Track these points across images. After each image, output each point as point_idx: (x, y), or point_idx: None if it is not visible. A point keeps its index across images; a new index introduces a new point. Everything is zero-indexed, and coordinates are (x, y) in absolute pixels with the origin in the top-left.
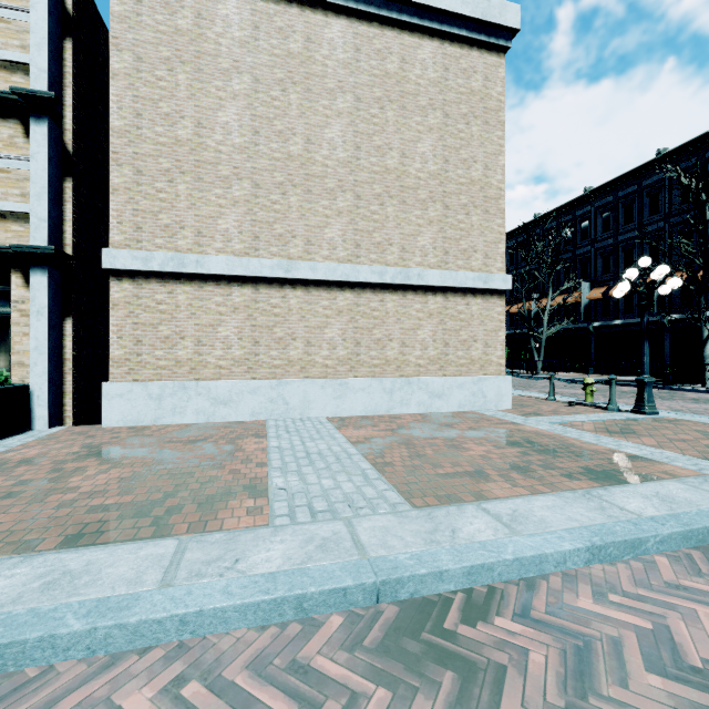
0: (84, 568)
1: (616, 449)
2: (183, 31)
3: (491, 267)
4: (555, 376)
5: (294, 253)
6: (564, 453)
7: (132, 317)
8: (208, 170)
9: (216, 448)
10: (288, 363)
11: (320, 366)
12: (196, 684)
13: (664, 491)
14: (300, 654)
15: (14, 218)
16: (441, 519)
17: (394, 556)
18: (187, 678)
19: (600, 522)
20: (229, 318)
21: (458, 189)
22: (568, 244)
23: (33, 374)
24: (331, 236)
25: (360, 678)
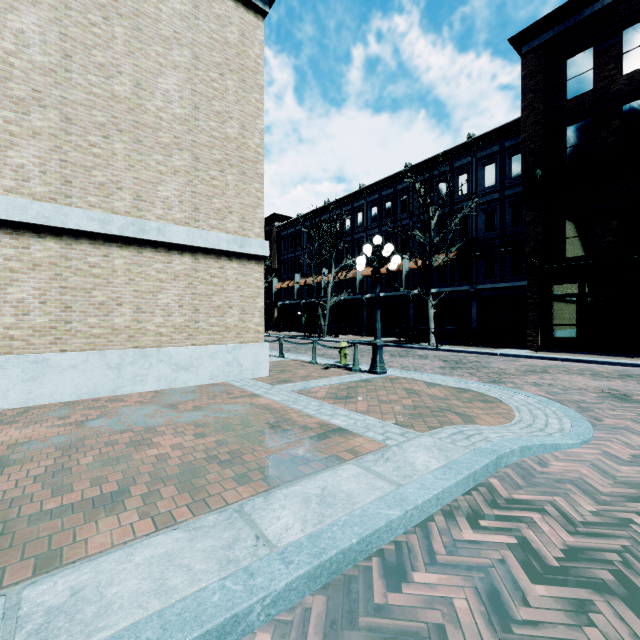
0: None
1: (327, 420)
2: None
3: (248, 231)
4: (337, 338)
5: None
6: (271, 434)
7: None
8: None
9: None
10: None
11: None
12: None
13: (333, 484)
14: None
15: None
16: None
17: None
18: None
19: (204, 584)
20: None
21: (210, 142)
22: (349, 229)
23: None
24: (20, 162)
25: None
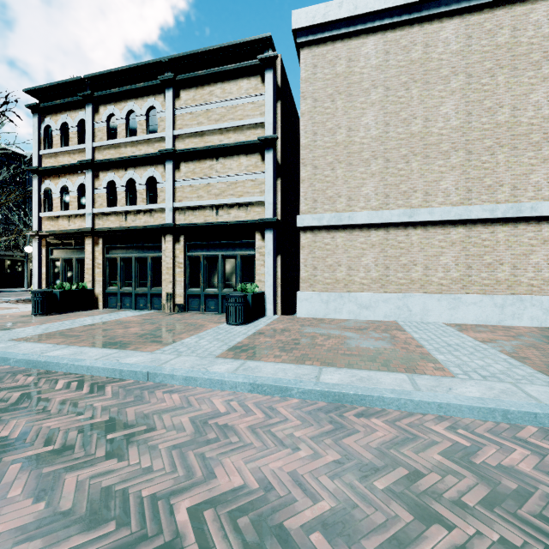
0: (369, 377)
1: None
2: (340, 74)
3: None
4: None
5: (415, 203)
6: None
7: (311, 254)
8: (355, 157)
9: (377, 334)
10: (410, 282)
11: (436, 284)
12: (462, 430)
13: None
14: (517, 435)
15: (257, 205)
16: None
17: None
18: (455, 428)
19: None
20: (369, 252)
21: None
22: None
23: (266, 286)
24: (445, 186)
25: None
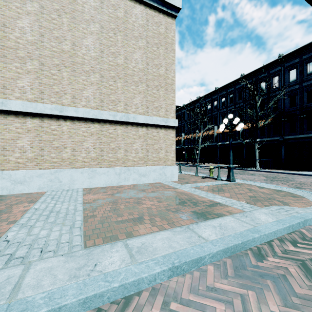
0: None
1: (212, 199)
2: None
3: (168, 115)
4: (204, 165)
5: (65, 102)
6: (188, 203)
7: None
8: (10, 51)
9: None
10: (62, 160)
11: (81, 161)
12: None
13: (223, 223)
14: None
15: None
16: (95, 255)
17: (33, 297)
18: None
19: (185, 247)
20: (24, 135)
21: (153, 78)
22: (209, 110)
23: None
24: (87, 95)
25: None
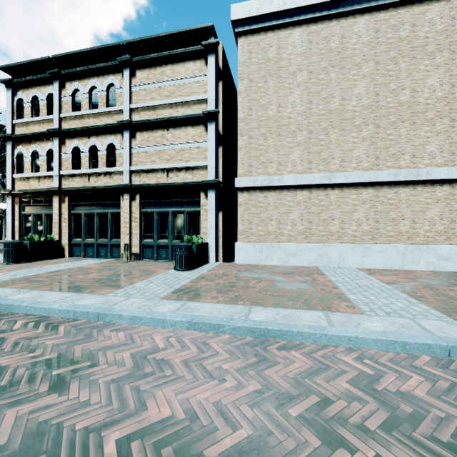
0: (291, 315)
1: None
2: (271, 59)
3: None
4: None
5: (333, 168)
6: None
7: (247, 210)
8: (284, 129)
9: (301, 278)
10: (329, 234)
11: (350, 236)
12: (368, 360)
13: None
14: (413, 363)
15: (202, 168)
16: None
17: (455, 338)
18: (362, 358)
19: None
20: (295, 208)
21: None
22: None
23: (209, 238)
24: (358, 154)
25: (454, 378)
